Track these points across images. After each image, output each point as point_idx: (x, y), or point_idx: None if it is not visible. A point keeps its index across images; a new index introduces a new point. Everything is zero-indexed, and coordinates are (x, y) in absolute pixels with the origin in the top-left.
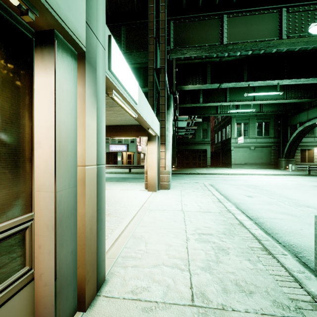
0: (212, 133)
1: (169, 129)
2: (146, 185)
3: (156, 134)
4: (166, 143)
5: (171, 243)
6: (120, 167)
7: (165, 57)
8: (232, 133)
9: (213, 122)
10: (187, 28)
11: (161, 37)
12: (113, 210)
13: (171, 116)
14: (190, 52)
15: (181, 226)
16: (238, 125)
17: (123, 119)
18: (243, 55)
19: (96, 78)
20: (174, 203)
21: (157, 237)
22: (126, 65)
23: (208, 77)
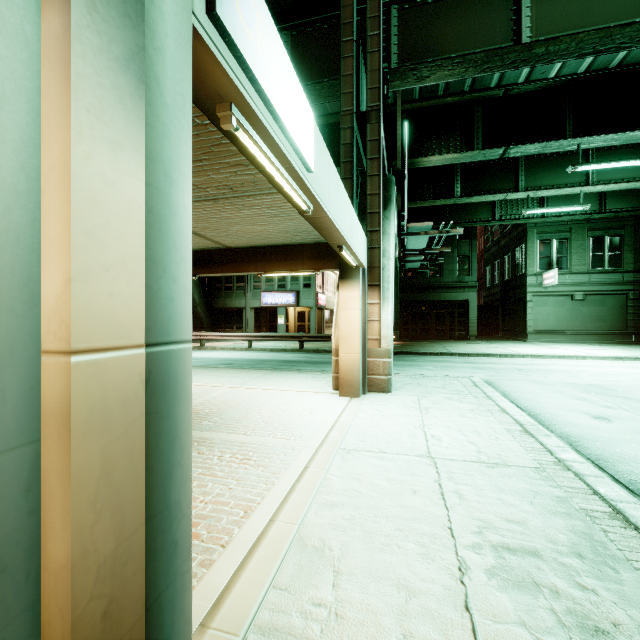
0: (478, 266)
1: (389, 252)
2: (335, 381)
3: (360, 264)
4: (381, 286)
5: (413, 583)
6: (281, 338)
7: (379, 85)
8: (529, 264)
9: (480, 240)
10: (432, 19)
11: (371, 38)
12: (255, 447)
13: (393, 224)
14: (438, 74)
15: (433, 510)
16: (544, 245)
17: (282, 229)
18: (566, 76)
19: (145, 9)
20: (406, 433)
21: (369, 548)
22: (276, 39)
23: (477, 134)
